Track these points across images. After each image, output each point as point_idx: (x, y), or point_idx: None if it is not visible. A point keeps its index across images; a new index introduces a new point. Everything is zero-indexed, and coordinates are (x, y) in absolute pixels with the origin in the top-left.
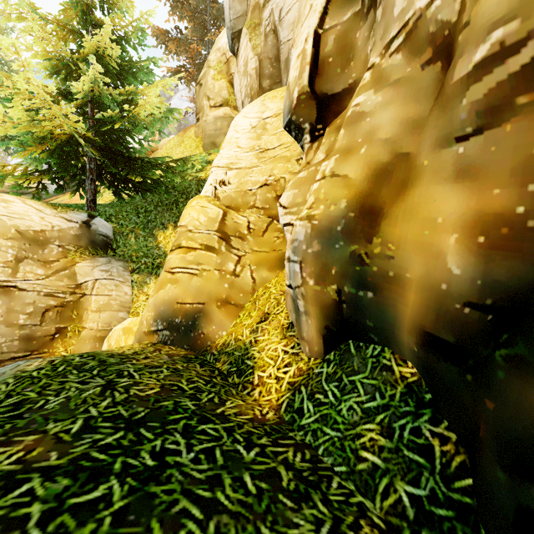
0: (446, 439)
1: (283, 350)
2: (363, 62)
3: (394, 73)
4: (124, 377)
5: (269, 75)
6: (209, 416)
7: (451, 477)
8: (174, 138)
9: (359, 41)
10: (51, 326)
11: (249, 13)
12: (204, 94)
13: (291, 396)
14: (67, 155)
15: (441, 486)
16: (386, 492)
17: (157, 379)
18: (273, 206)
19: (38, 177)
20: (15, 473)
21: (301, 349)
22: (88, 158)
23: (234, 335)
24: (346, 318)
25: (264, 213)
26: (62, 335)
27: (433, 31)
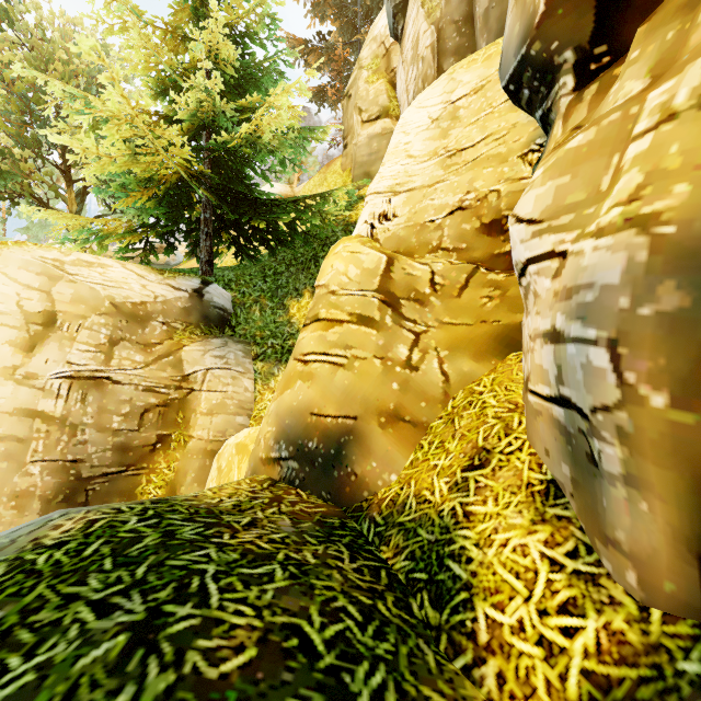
0: None
1: (544, 554)
2: None
3: None
4: (187, 600)
5: (453, 49)
6: None
7: None
8: (315, 177)
9: None
10: (151, 433)
11: None
12: (354, 106)
13: None
14: (177, 203)
15: None
16: None
17: (256, 606)
18: (474, 244)
19: (143, 233)
20: None
21: (603, 565)
22: (202, 205)
23: (415, 485)
24: None
25: (457, 257)
26: (165, 445)
27: None
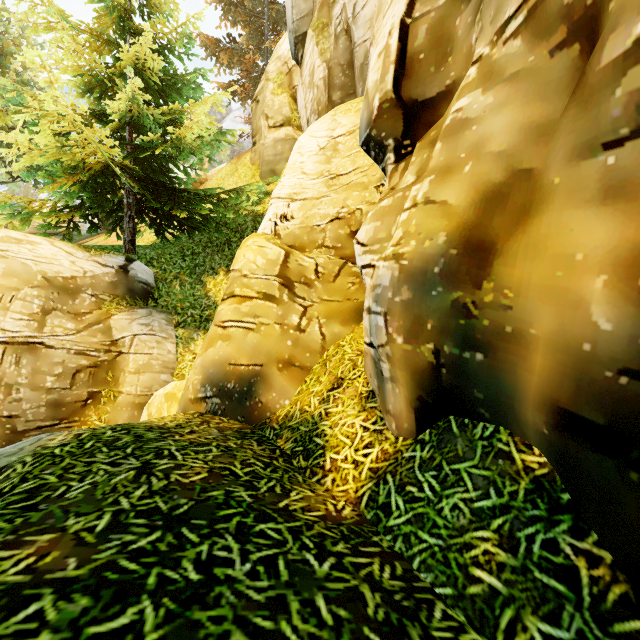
0: (597, 559)
1: (362, 425)
2: (465, 56)
3: (510, 65)
4: (164, 458)
5: (340, 85)
6: (270, 512)
7: (608, 616)
8: (226, 167)
9: (459, 30)
10: (82, 390)
11: (315, 12)
12: (262, 112)
13: (374, 487)
14: (101, 188)
15: (594, 627)
16: (511, 630)
17: (204, 460)
18: (346, 245)
19: (69, 214)
20: (22, 587)
21: (386, 425)
22: (125, 191)
23: (300, 404)
24: (446, 386)
25: (335, 253)
26: (96, 400)
27: (569, 1)
